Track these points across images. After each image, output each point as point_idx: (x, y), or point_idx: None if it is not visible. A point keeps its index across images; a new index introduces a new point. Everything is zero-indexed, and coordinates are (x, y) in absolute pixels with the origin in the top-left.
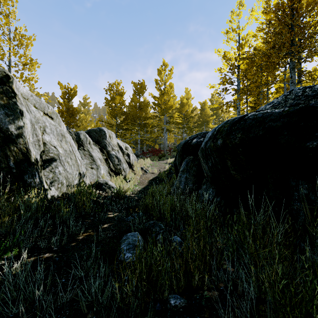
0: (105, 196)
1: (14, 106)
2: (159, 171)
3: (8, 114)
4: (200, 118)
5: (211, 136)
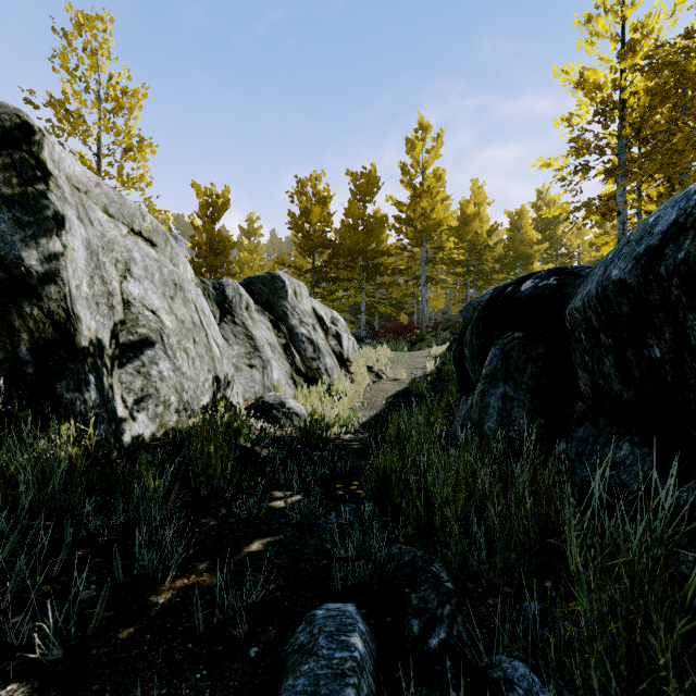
0: (276, 437)
1: (38, 202)
2: (411, 376)
3: (22, 221)
4: (510, 248)
5: (693, 217)
